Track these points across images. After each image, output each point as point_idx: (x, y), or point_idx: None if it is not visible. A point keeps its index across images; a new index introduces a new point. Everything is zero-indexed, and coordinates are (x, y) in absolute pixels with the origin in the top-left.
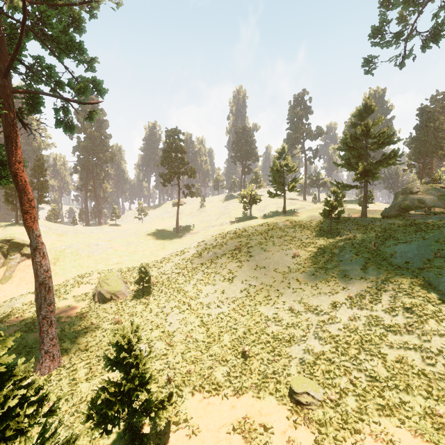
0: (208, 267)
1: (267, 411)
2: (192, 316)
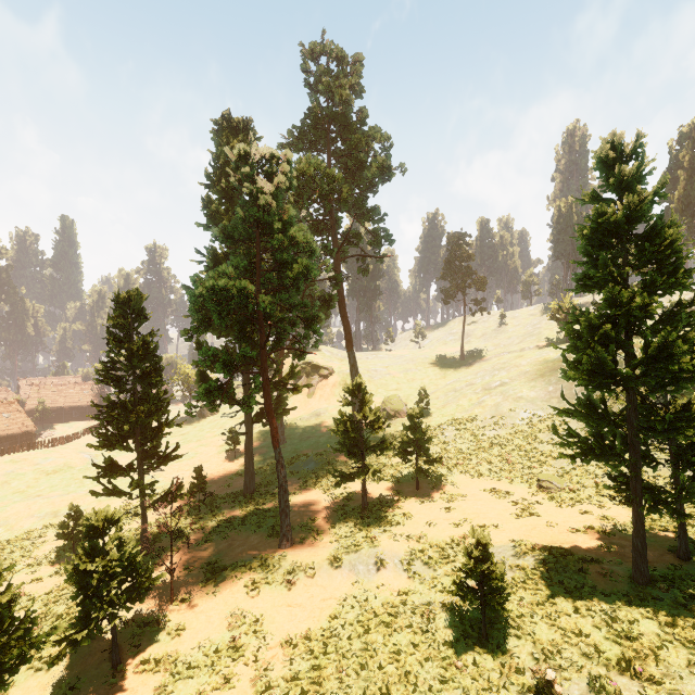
0: (491, 396)
1: (514, 489)
2: (467, 434)
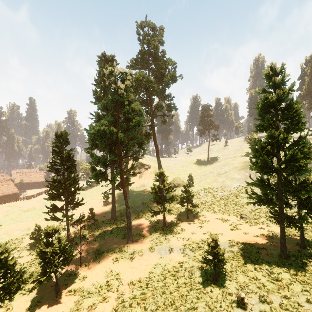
0: (220, 177)
1: (230, 218)
2: (210, 194)
